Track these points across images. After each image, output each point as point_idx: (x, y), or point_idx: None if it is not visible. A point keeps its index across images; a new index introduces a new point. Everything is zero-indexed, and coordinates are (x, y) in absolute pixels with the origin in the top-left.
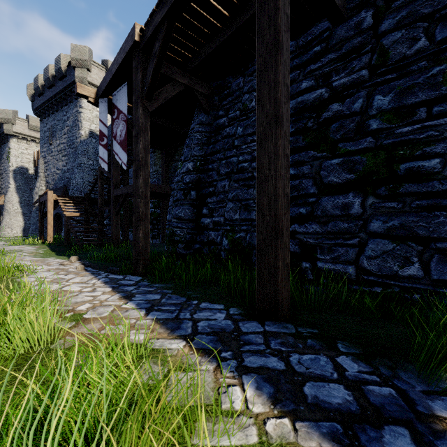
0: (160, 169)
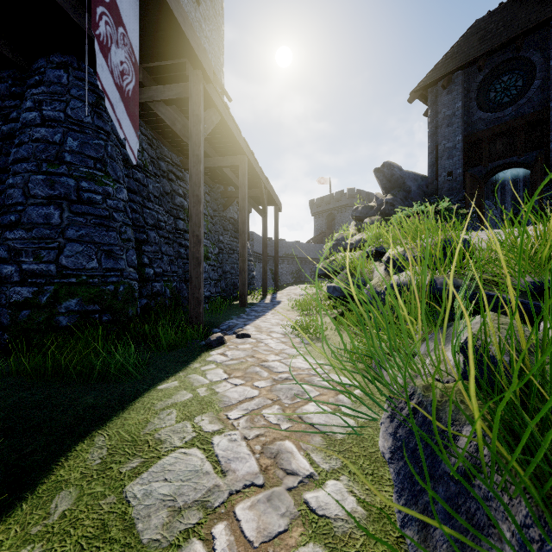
0: None
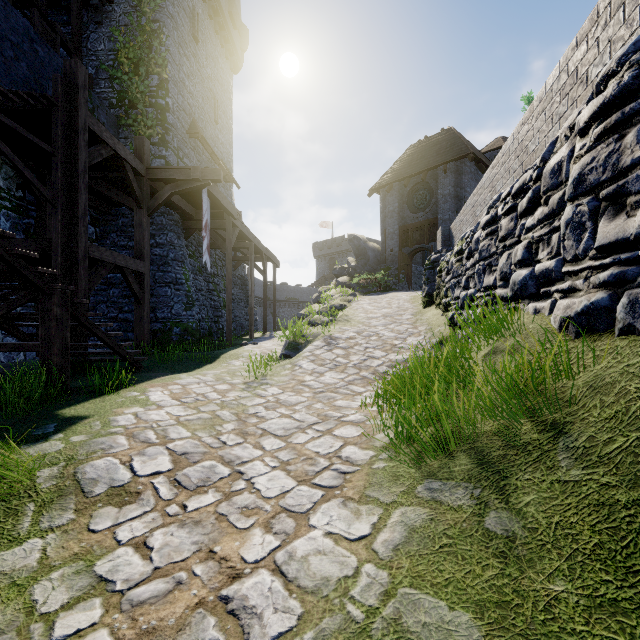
0: None
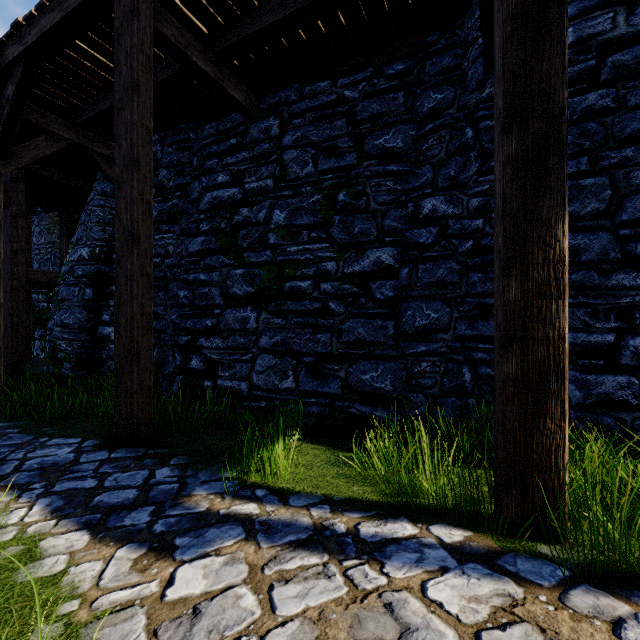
0: (58, 240)
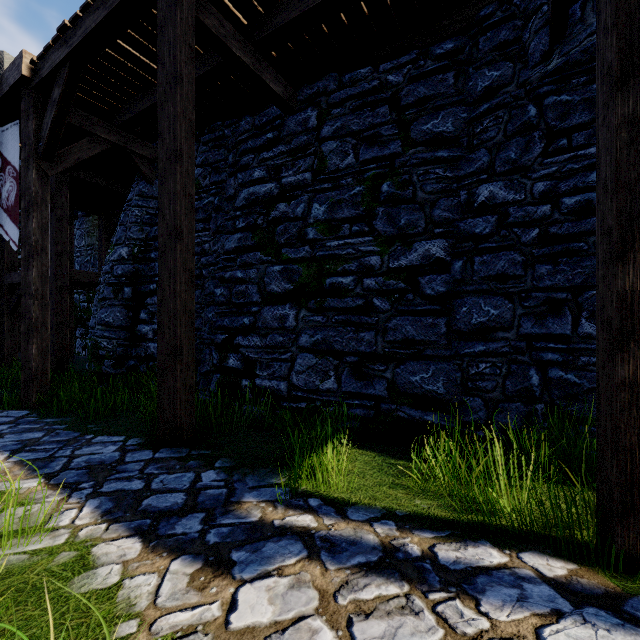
0: (97, 243)
